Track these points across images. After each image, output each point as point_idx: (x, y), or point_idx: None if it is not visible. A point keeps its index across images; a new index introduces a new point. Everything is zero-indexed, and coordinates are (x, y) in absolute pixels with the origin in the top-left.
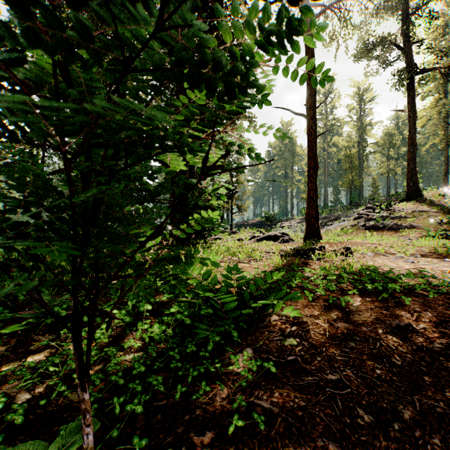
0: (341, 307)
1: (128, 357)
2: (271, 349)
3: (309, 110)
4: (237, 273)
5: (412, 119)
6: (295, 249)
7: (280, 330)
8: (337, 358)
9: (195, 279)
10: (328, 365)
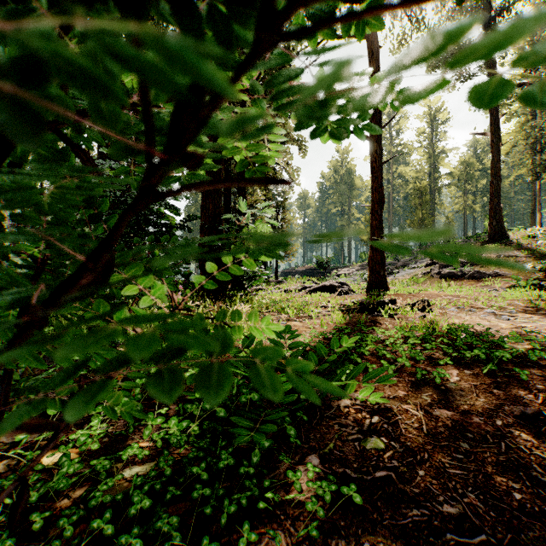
0: (433, 384)
1: (129, 473)
2: (346, 455)
3: None
4: (290, 337)
5: (495, 144)
6: (358, 302)
7: (356, 422)
8: (449, 472)
9: None
10: (437, 484)
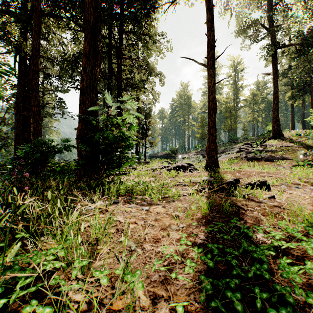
0: None
1: None
2: None
3: (209, 61)
4: None
5: (276, 80)
6: (207, 181)
7: None
8: None
9: None
10: None
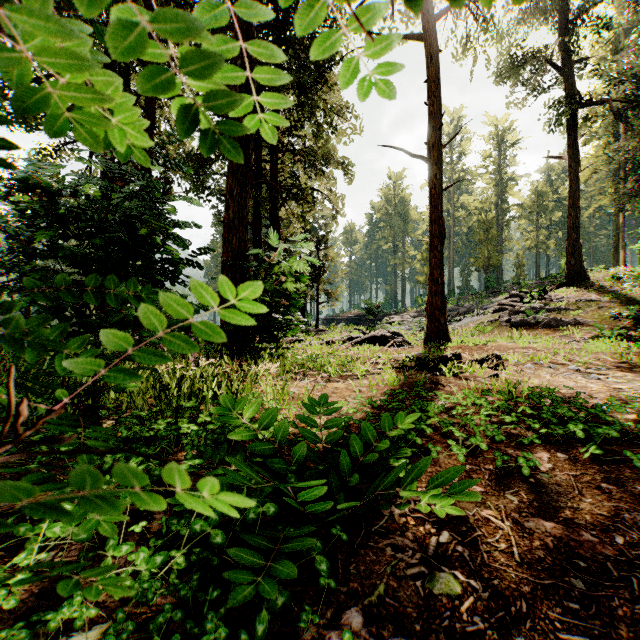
0: (519, 475)
1: None
2: (404, 607)
3: (431, 150)
4: (326, 412)
5: (574, 169)
6: (415, 357)
7: (417, 541)
8: (563, 639)
9: (243, 429)
10: None
